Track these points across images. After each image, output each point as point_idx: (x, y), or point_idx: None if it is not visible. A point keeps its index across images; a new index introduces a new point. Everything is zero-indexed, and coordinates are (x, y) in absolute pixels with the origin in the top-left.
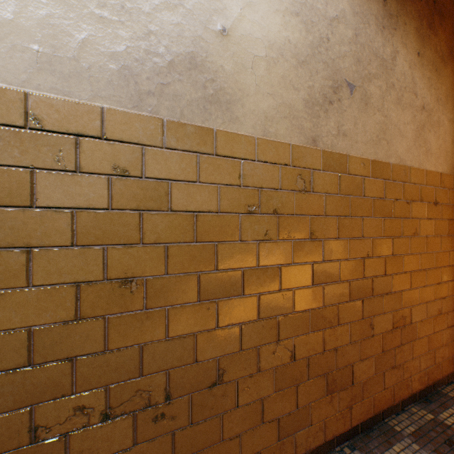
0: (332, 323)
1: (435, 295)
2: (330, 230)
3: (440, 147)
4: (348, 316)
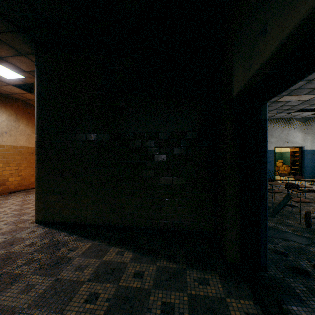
0: (1, 174)
1: (33, 171)
2: (1, 158)
3: (34, 142)
4: (6, 173)
